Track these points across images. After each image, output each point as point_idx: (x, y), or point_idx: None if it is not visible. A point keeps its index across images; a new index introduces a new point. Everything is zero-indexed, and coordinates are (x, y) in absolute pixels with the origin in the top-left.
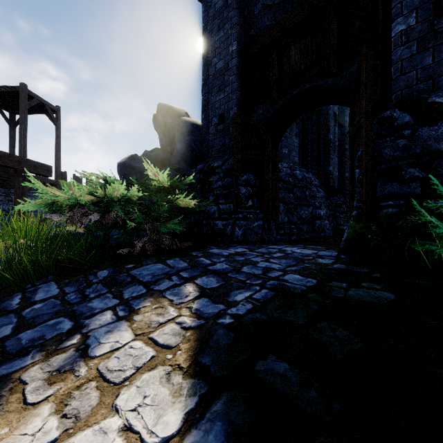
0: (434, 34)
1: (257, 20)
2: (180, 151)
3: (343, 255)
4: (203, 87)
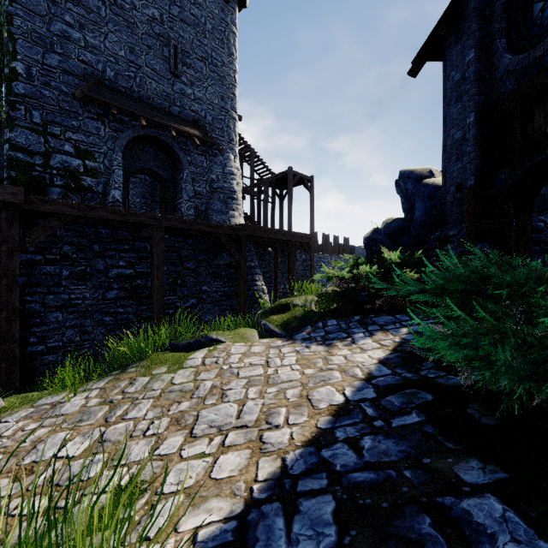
0: None
1: (499, 85)
2: (418, 219)
3: None
4: (443, 154)
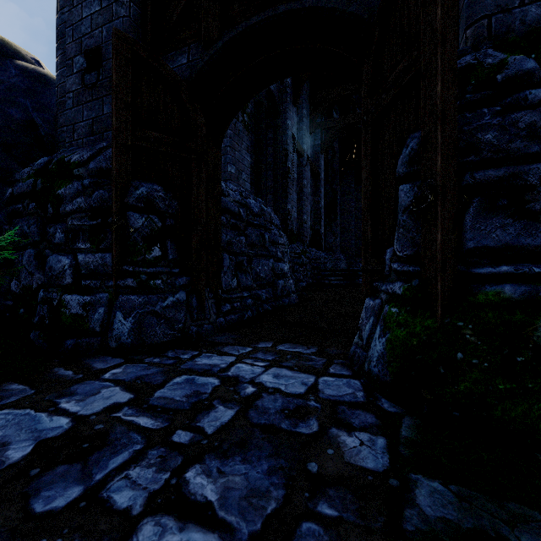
0: None
1: None
2: None
3: (382, 395)
4: None
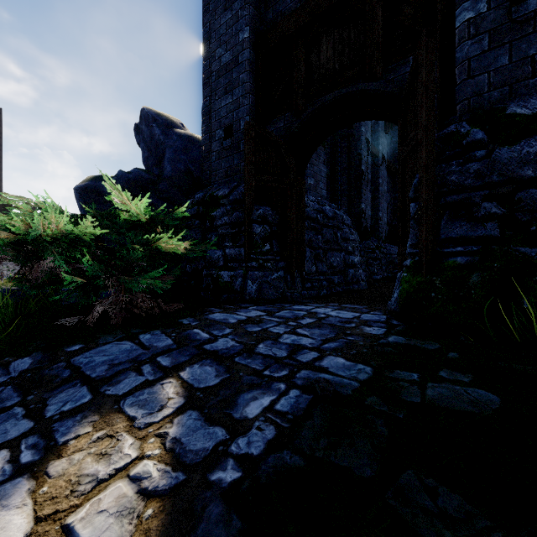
0: (511, 26)
1: (277, 1)
2: (171, 173)
3: (395, 319)
4: (204, 88)
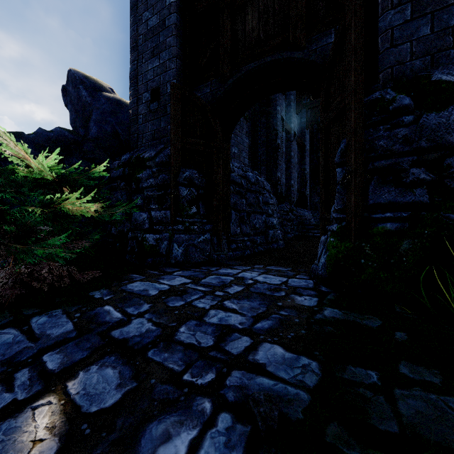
0: None
1: None
2: (97, 134)
3: (323, 285)
4: (132, 52)
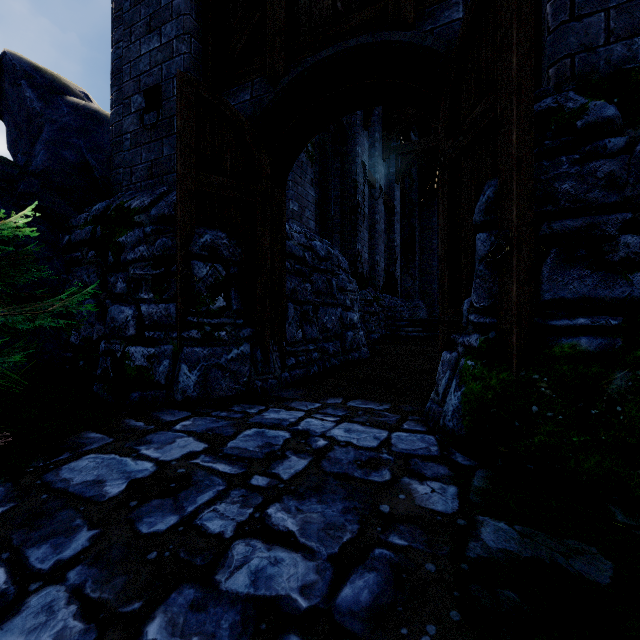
0: None
1: None
2: (47, 165)
3: (457, 449)
4: (115, 26)
